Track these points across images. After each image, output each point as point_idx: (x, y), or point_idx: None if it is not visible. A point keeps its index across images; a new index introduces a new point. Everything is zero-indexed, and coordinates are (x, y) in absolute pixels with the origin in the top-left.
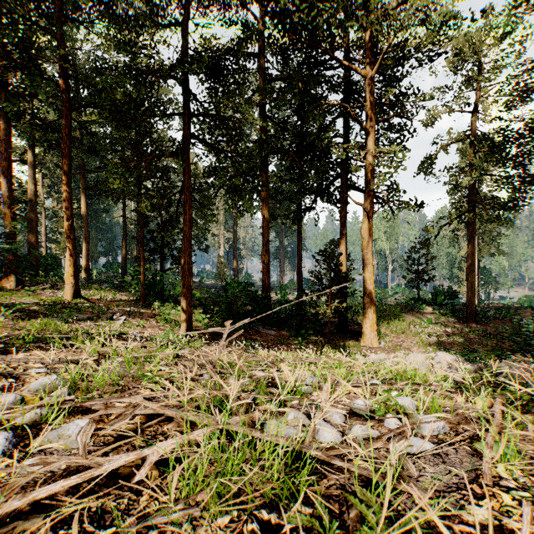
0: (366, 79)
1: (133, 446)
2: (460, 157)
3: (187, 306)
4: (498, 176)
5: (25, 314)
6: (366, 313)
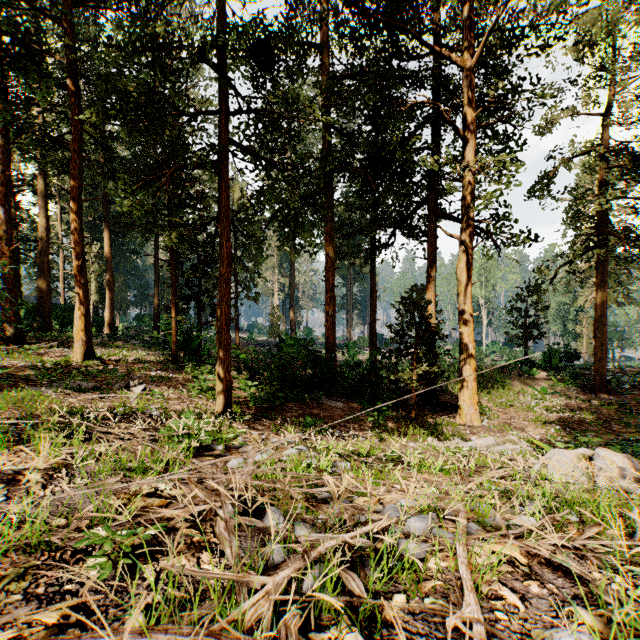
0: (464, 69)
1: None
2: (576, 180)
3: (224, 372)
4: (638, 199)
5: (7, 383)
6: (464, 380)
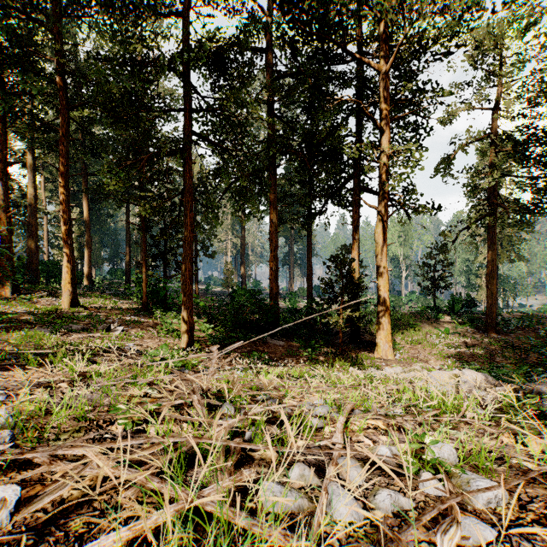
0: (380, 74)
1: (66, 534)
2: (477, 158)
3: (188, 316)
4: (520, 177)
5: (13, 325)
6: (380, 323)
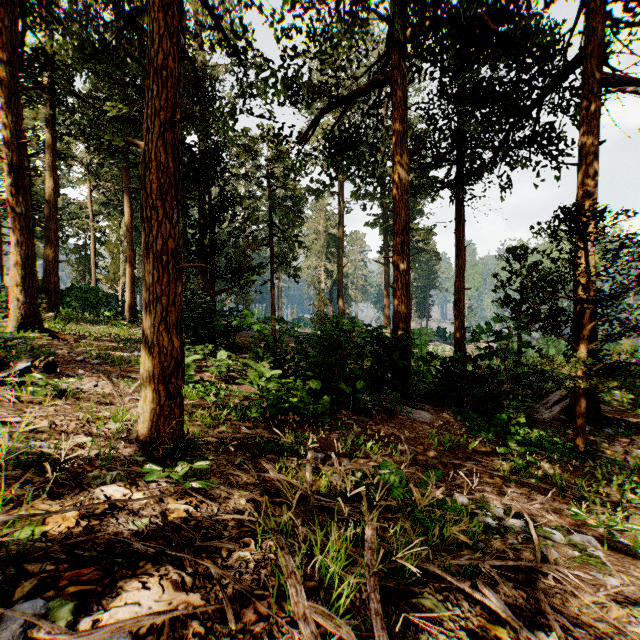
0: None
1: None
2: None
3: (156, 327)
4: None
5: None
6: None
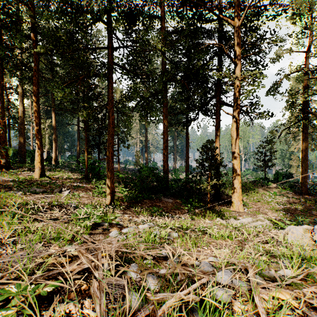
0: (235, 27)
1: None
2: (290, 87)
3: (110, 183)
4: None
5: None
6: (234, 188)
